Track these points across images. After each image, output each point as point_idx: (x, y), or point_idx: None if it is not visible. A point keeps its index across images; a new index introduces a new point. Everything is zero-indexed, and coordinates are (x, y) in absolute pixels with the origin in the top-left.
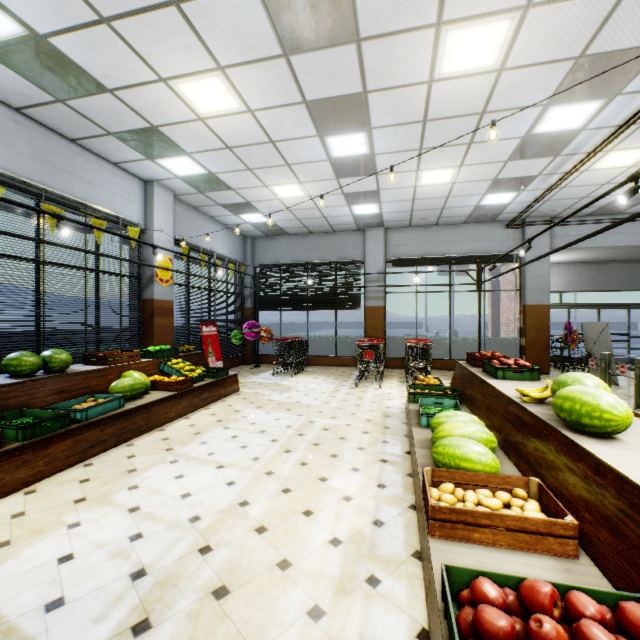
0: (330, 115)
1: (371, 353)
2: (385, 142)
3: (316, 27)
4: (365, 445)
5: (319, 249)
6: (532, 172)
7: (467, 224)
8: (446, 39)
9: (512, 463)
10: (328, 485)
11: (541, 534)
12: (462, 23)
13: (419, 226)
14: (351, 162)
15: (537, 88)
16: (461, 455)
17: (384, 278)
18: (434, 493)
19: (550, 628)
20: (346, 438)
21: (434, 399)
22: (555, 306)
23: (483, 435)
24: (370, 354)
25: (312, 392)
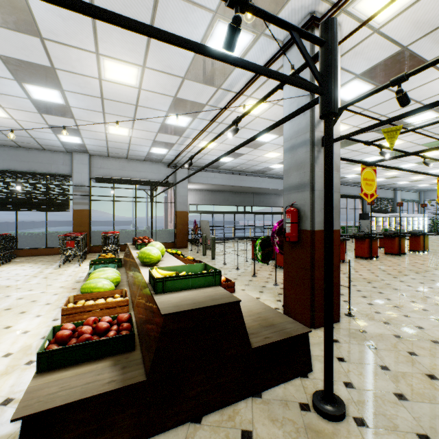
0: (25, 71)
1: (73, 242)
2: (77, 101)
3: (2, 15)
4: (53, 301)
5: (29, 161)
6: (172, 141)
7: (146, 161)
8: (104, 62)
9: (129, 287)
10: (12, 329)
11: (115, 308)
12: (112, 59)
13: (116, 157)
14: (51, 106)
15: (161, 103)
16: (94, 286)
17: (89, 190)
18: (70, 305)
19: (85, 328)
20: (38, 300)
21: (103, 265)
22: (195, 212)
23: (112, 276)
24: (72, 243)
25: (15, 276)
